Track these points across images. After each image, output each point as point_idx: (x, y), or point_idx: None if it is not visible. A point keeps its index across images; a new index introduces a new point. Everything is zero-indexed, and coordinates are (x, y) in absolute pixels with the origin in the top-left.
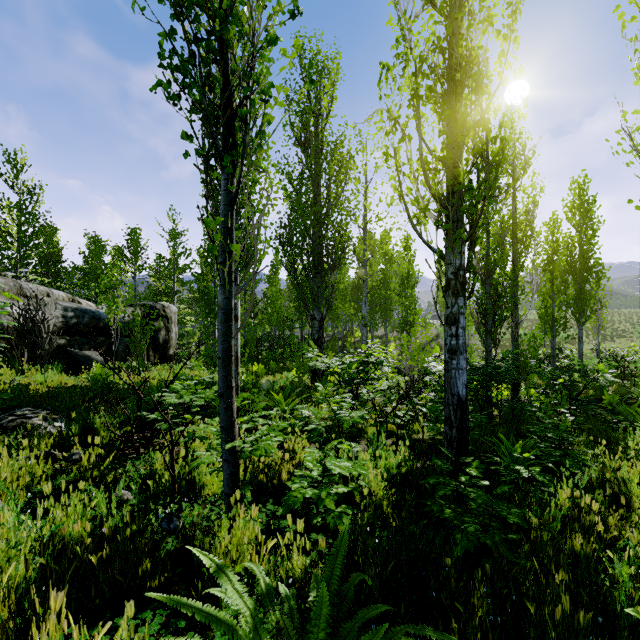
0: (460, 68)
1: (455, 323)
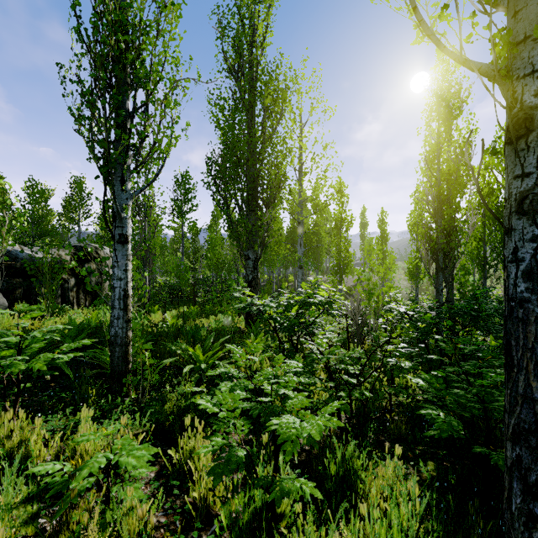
0: None
1: None
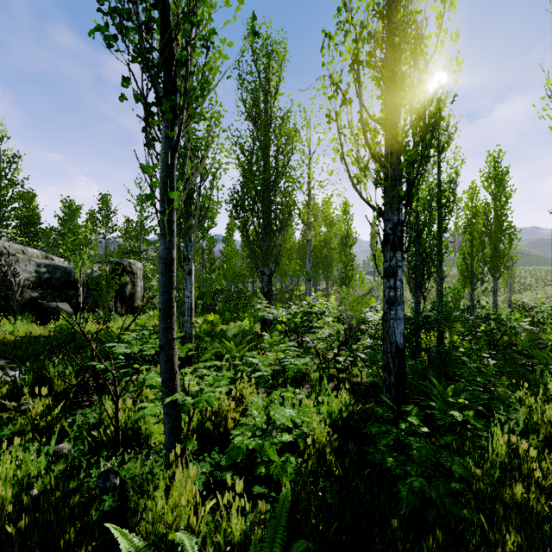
0: (398, 35)
1: (393, 276)
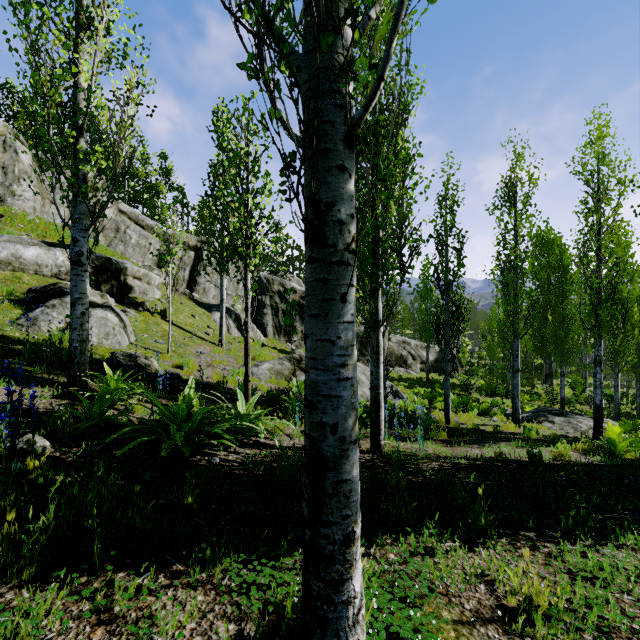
0: (563, 331)
1: (561, 382)
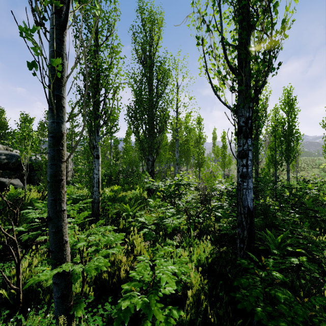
0: None
1: (245, 157)
